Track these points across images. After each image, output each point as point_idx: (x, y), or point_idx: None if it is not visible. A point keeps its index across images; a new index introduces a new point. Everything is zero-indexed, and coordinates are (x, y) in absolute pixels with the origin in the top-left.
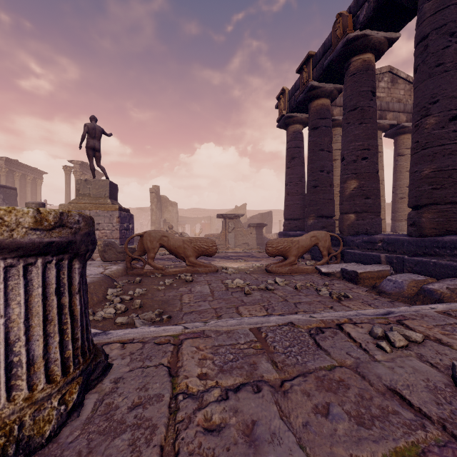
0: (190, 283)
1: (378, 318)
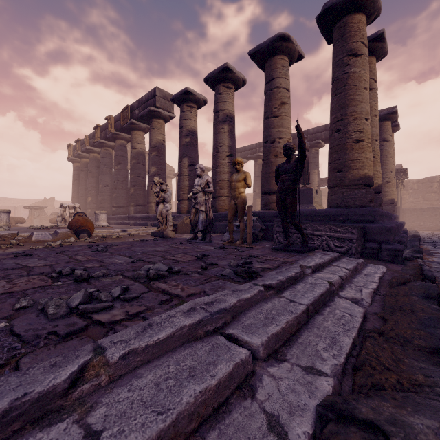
0: None
1: None
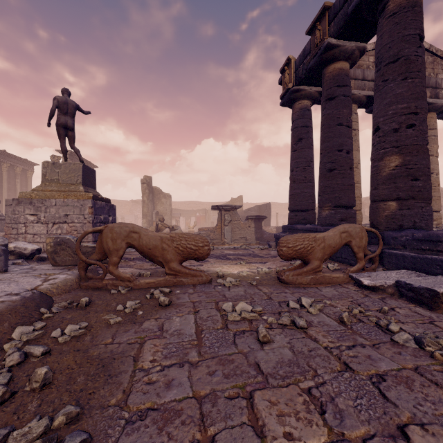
0: (165, 310)
1: None
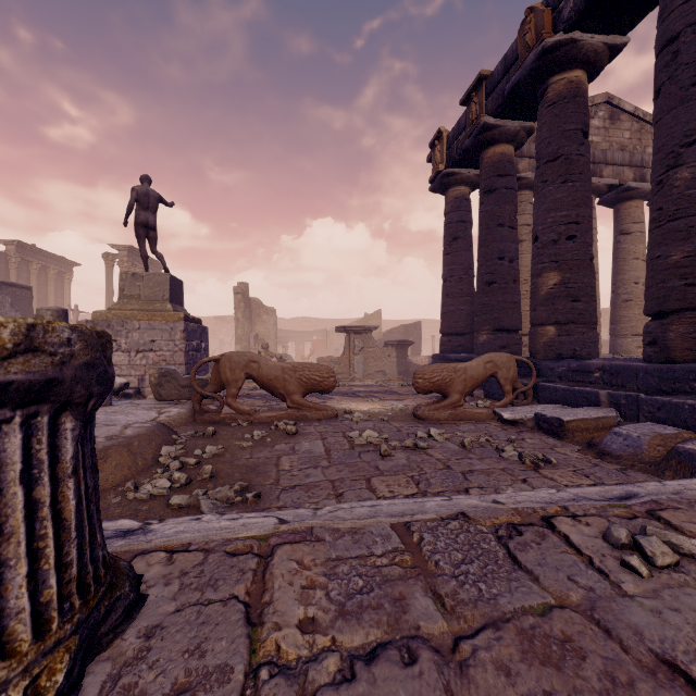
0: (293, 437)
1: (614, 507)
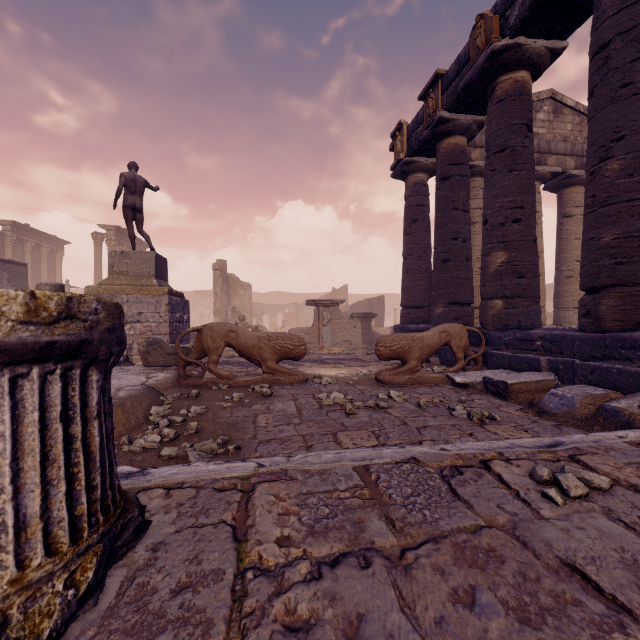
0: (268, 399)
1: (542, 452)
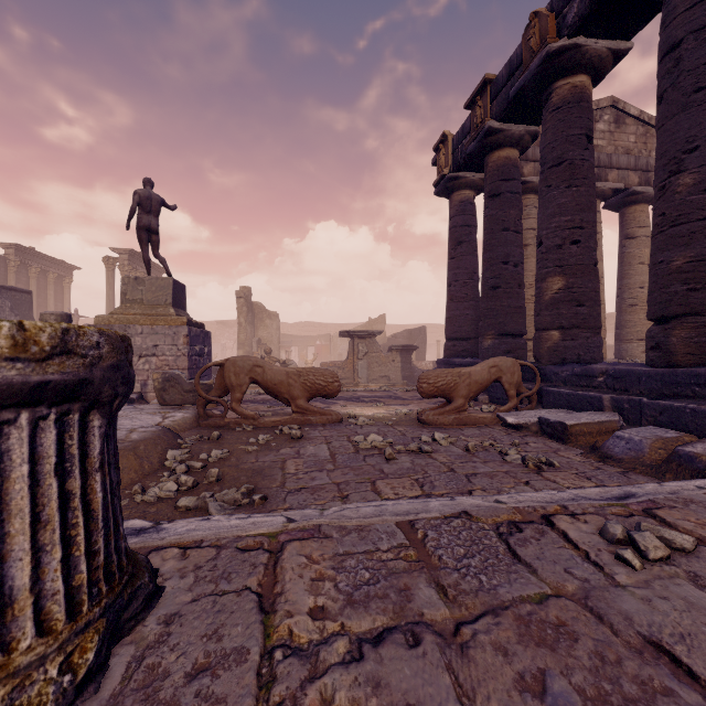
0: (298, 441)
1: (612, 506)
